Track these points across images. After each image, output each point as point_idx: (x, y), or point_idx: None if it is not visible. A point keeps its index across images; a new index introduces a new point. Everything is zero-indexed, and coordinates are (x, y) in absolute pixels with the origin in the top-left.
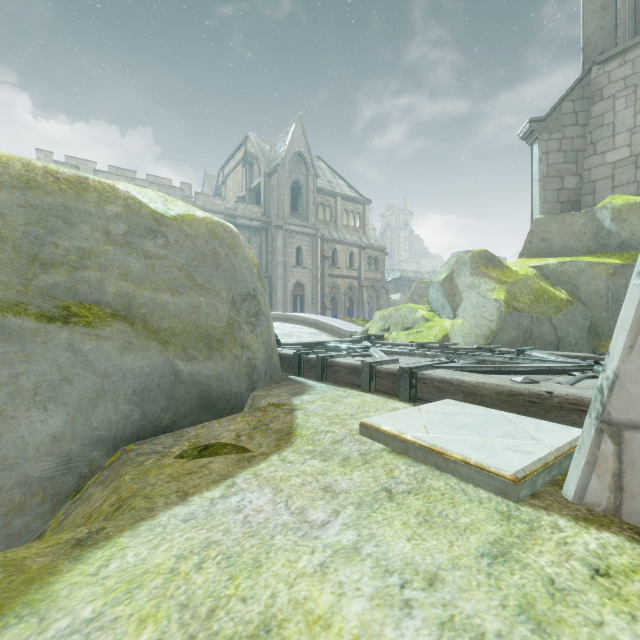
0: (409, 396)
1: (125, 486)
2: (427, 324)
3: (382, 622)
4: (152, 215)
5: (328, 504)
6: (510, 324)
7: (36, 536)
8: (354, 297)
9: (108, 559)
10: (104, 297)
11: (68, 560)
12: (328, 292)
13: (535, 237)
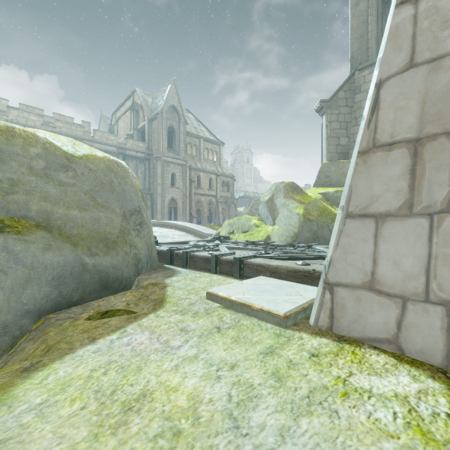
0: (239, 275)
1: (51, 338)
2: (257, 229)
3: (205, 386)
4: (64, 155)
5: (183, 337)
6: (306, 229)
7: None
8: (212, 209)
9: (47, 375)
10: (29, 213)
11: (20, 378)
12: (194, 205)
13: (322, 174)
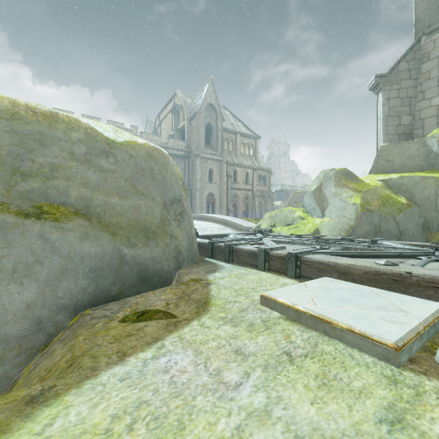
0: (295, 274)
1: (78, 345)
2: (303, 221)
3: None
4: (105, 140)
5: (240, 366)
6: (364, 221)
7: (12, 381)
8: (249, 203)
9: (53, 417)
10: (69, 200)
11: (20, 418)
12: (231, 200)
13: (381, 159)
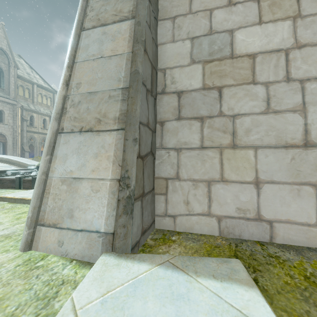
0: None
1: None
2: None
3: None
4: None
5: None
6: None
7: None
8: None
9: None
10: None
11: None
12: (27, 141)
13: None
